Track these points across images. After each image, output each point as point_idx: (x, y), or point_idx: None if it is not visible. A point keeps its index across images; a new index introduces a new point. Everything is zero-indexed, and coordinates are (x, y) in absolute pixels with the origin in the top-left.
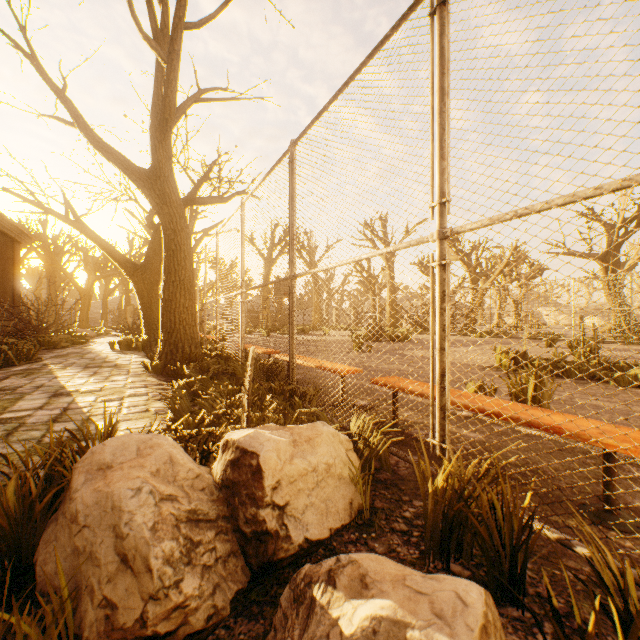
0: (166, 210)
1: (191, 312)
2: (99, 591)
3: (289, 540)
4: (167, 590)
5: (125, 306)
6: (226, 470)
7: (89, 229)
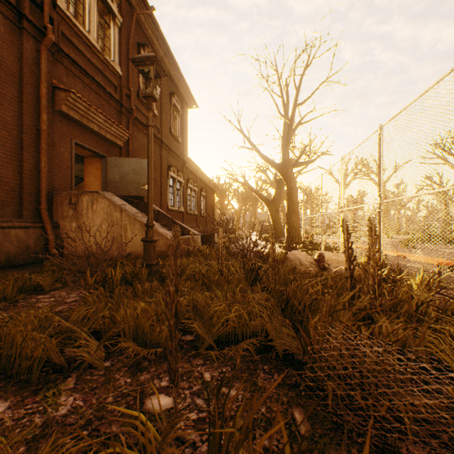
0: (287, 179)
1: (298, 223)
2: (297, 268)
3: (330, 269)
4: (308, 267)
5: (253, 219)
6: (317, 257)
7: (251, 187)
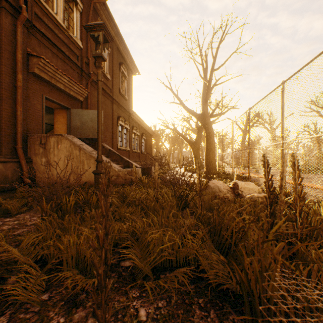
0: (206, 126)
1: (214, 159)
2: (217, 194)
3: (243, 195)
4: (226, 194)
5: (180, 156)
6: (232, 185)
7: (179, 132)
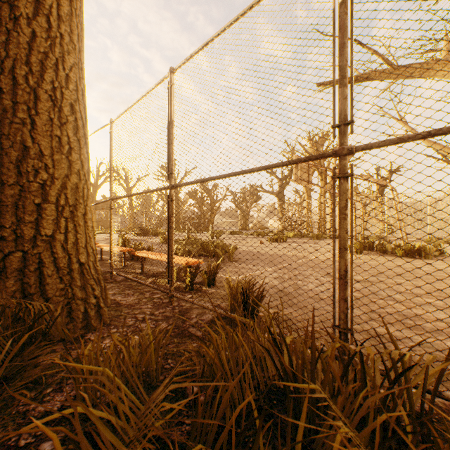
0: None
1: None
2: None
3: None
4: None
5: None
6: None
7: None
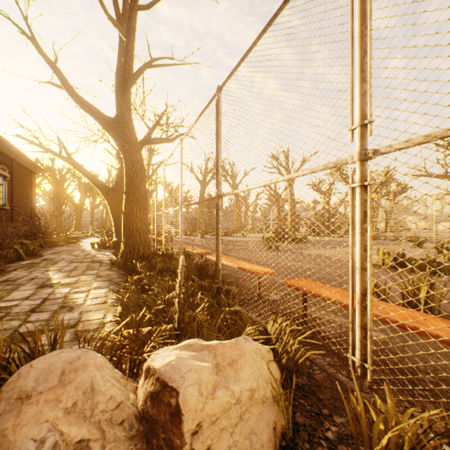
0: (126, 147)
1: (144, 222)
2: None
3: None
4: None
5: (106, 216)
6: (146, 401)
7: (76, 163)
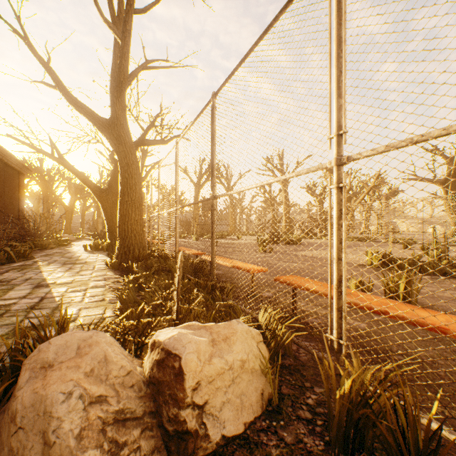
0: (121, 149)
1: (140, 224)
2: None
3: (207, 439)
4: None
5: (97, 218)
6: (153, 368)
7: (68, 163)
